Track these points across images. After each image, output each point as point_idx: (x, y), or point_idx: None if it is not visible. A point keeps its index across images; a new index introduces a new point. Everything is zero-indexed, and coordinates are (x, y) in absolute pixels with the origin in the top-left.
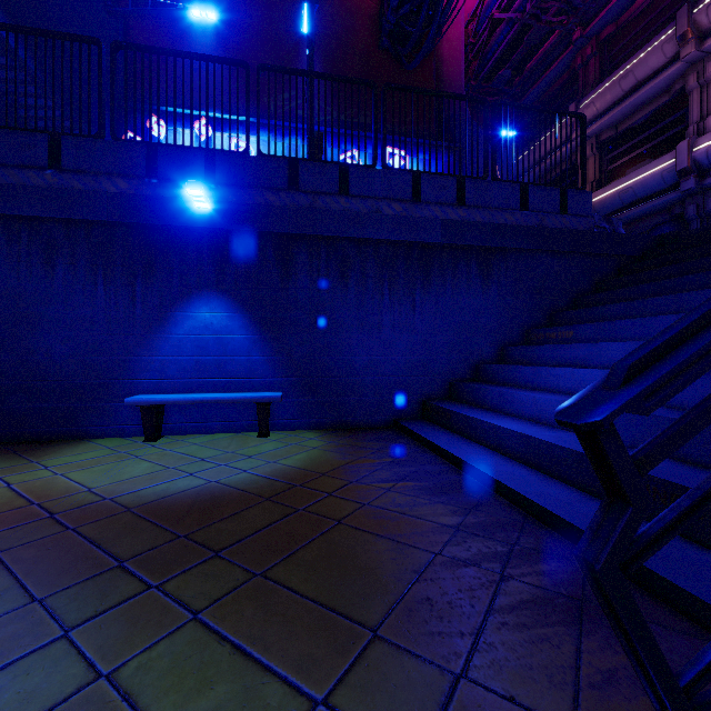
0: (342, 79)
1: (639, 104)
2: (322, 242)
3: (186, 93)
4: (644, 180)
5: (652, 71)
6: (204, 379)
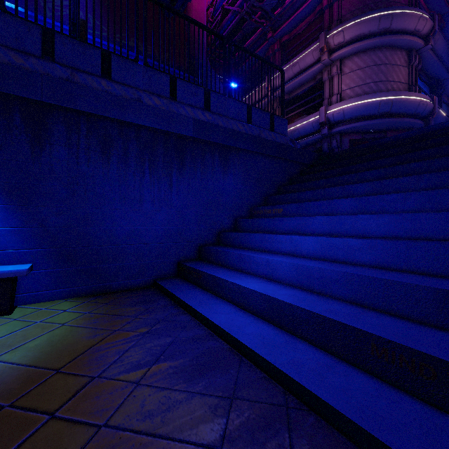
0: None
1: (301, 83)
2: (82, 118)
3: None
4: (304, 126)
5: (308, 65)
6: None
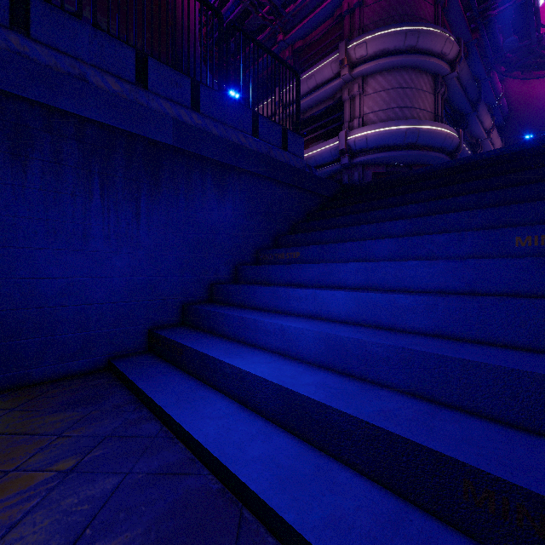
0: None
1: (317, 101)
2: None
3: None
4: (321, 153)
5: (325, 80)
6: None
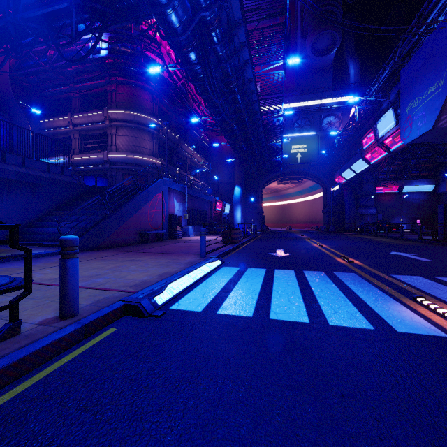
0: None
1: (94, 129)
2: None
3: None
4: (95, 159)
5: (98, 121)
6: None
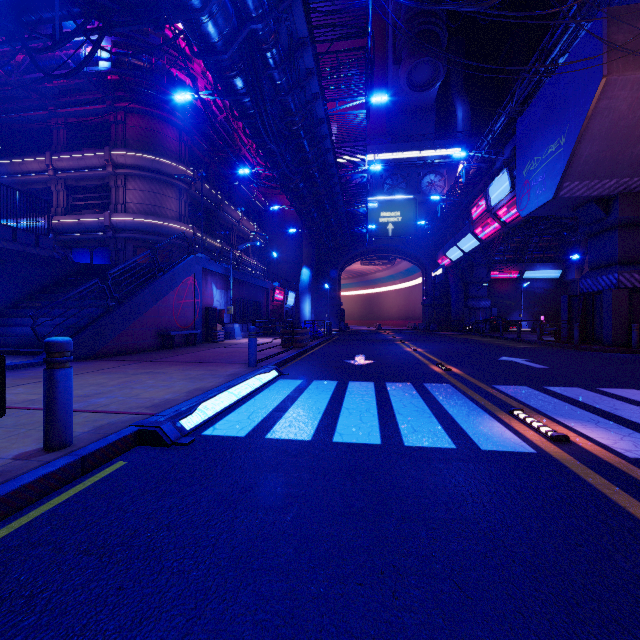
0: None
1: (89, 177)
2: None
3: None
4: (91, 223)
5: (95, 166)
6: None
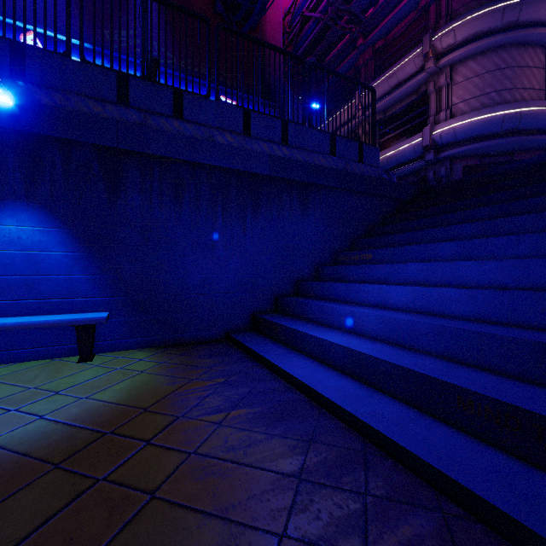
0: (176, 7)
1: (399, 98)
2: (155, 162)
3: (11, 4)
4: (403, 151)
5: (408, 76)
6: (9, 301)
